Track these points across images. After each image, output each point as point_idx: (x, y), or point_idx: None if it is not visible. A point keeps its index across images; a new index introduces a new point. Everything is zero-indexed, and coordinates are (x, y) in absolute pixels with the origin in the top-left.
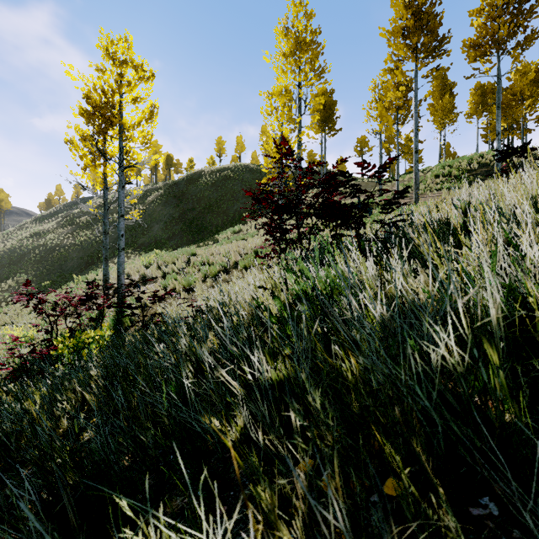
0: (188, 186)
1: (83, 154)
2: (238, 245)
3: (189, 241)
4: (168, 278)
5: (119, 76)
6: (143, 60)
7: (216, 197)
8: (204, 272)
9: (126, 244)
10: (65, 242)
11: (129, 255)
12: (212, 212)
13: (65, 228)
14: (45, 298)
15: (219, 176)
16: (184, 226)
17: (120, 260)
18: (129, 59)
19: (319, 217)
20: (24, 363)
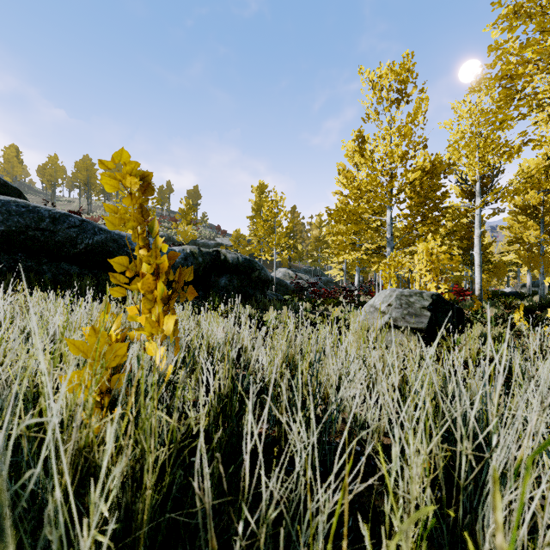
0: None
1: None
2: None
3: None
4: None
5: None
6: None
7: None
8: None
9: None
10: None
11: None
12: None
13: None
14: None
15: None
16: None
17: None
18: None
19: None
20: None
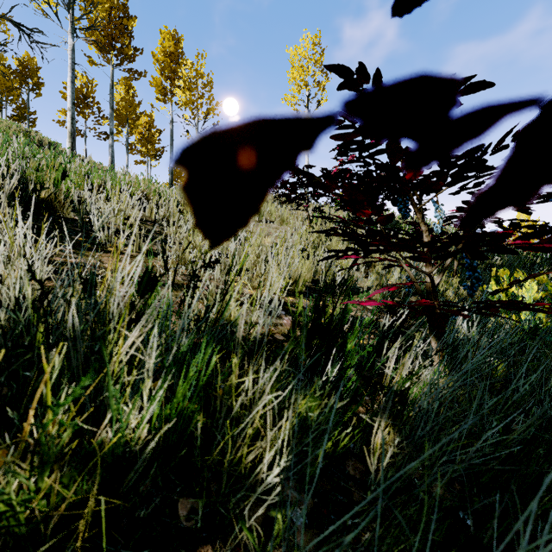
0: None
1: None
2: None
3: None
4: None
5: None
6: None
7: None
8: None
9: None
10: None
11: None
12: None
13: None
14: None
15: None
16: None
17: None
18: None
19: None
20: None
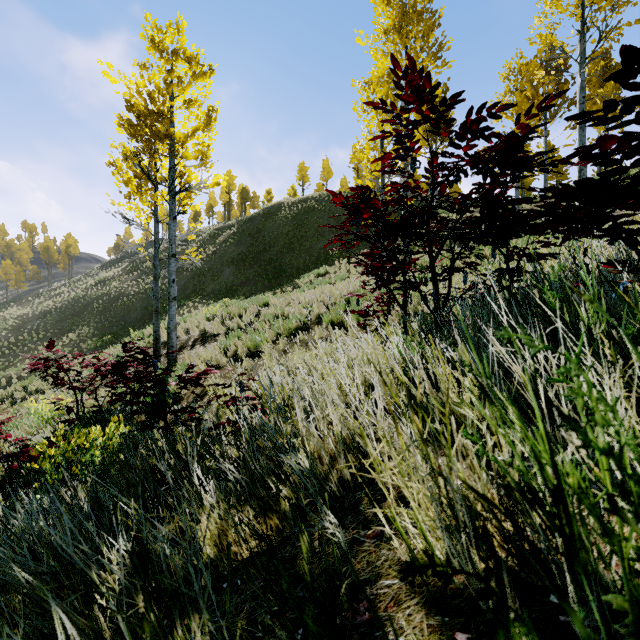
0: (264, 222)
1: (128, 179)
2: (323, 292)
3: (264, 287)
4: (230, 336)
5: (168, 73)
6: (198, 49)
7: (297, 233)
8: (276, 329)
9: (194, 292)
10: (129, 290)
11: (196, 305)
12: (292, 252)
13: (130, 275)
14: (70, 365)
15: (301, 208)
16: (259, 270)
17: (171, 313)
18: (180, 49)
19: (473, 237)
20: (11, 468)
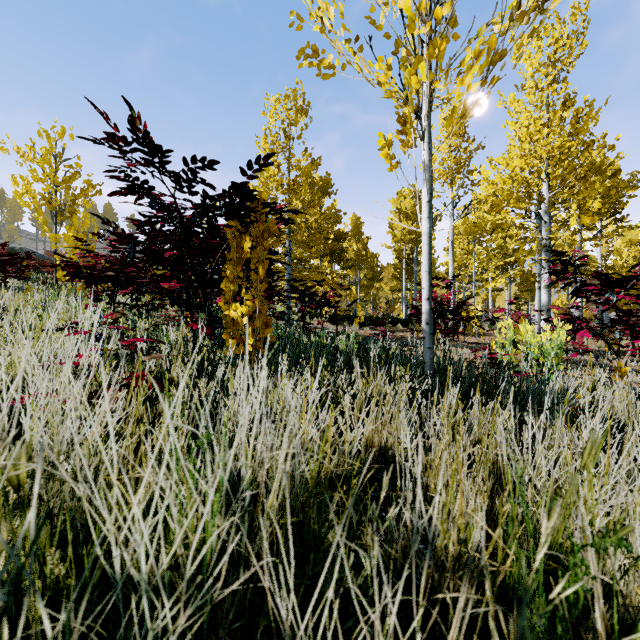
0: None
1: None
2: None
3: None
4: None
5: None
6: None
7: None
8: None
9: None
10: None
11: None
12: None
13: None
14: None
15: None
16: None
17: None
18: None
19: None
20: None
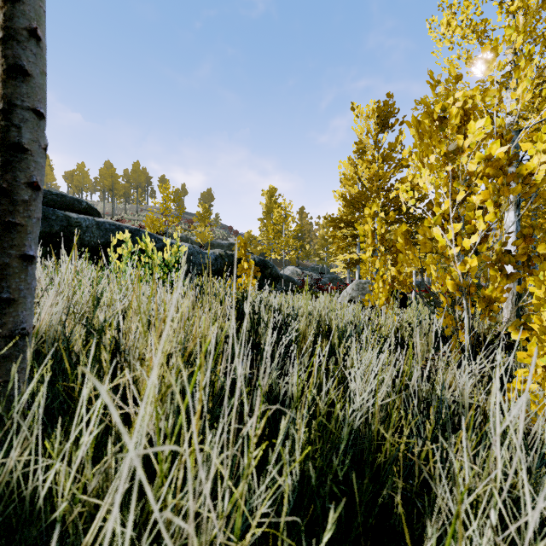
0: None
1: None
2: None
3: None
4: None
5: None
6: None
7: None
8: None
9: None
10: None
11: None
12: None
13: None
14: None
15: None
16: None
17: None
18: None
19: None
20: None
